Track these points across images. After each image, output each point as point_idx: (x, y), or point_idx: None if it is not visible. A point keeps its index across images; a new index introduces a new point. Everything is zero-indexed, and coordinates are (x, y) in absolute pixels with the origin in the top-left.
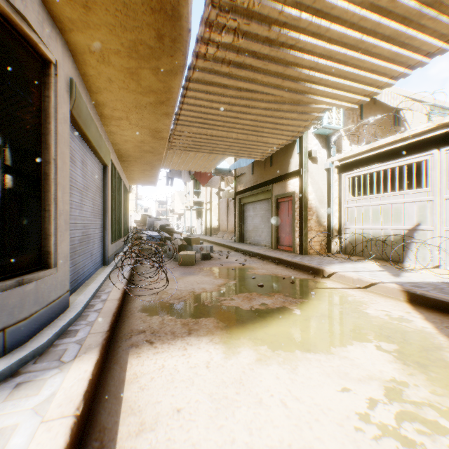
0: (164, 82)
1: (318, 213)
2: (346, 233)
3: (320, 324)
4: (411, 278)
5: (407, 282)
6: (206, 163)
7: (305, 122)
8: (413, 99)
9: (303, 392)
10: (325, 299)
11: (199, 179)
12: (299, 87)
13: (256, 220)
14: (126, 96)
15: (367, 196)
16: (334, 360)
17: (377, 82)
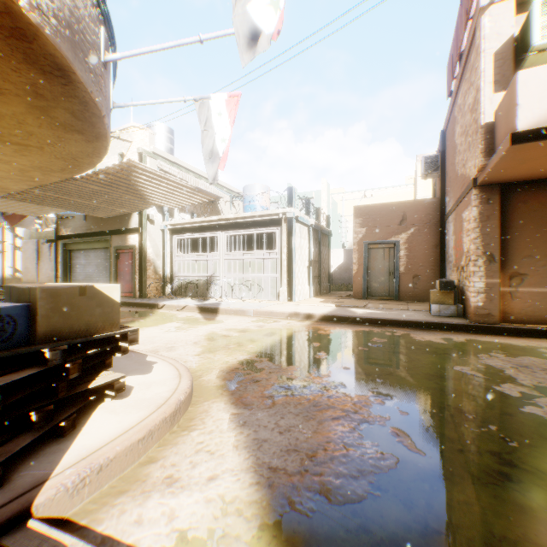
0: (48, 177)
1: (155, 264)
2: (176, 280)
3: (154, 322)
4: (205, 302)
5: (202, 304)
6: (39, 210)
7: (146, 205)
8: (223, 186)
9: (147, 332)
10: (158, 315)
11: (7, 217)
12: (143, 197)
13: (90, 269)
14: (2, 173)
15: (189, 254)
16: (160, 327)
17: (183, 203)
